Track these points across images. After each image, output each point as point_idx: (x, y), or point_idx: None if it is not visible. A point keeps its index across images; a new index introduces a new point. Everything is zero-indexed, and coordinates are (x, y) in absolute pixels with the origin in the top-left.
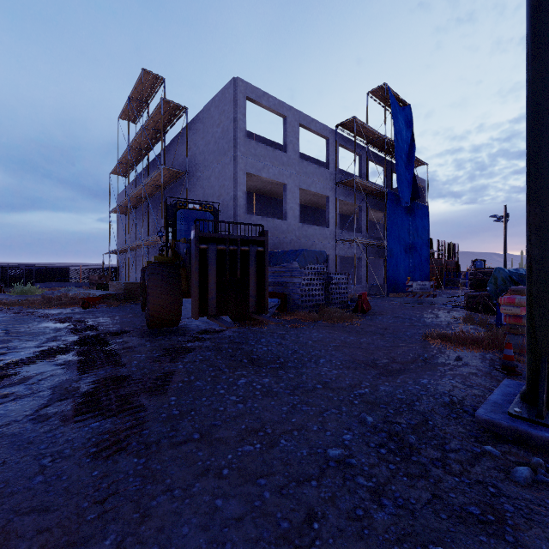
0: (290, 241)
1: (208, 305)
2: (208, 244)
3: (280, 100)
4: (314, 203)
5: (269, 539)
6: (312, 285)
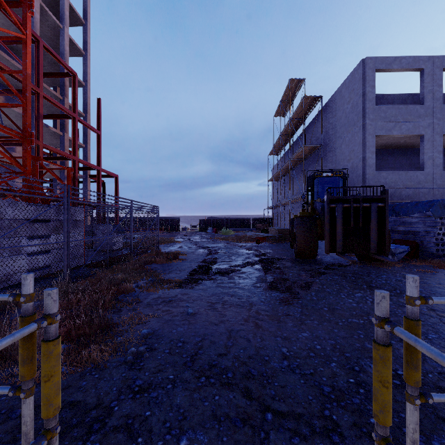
0: (428, 190)
1: (336, 245)
2: (336, 203)
3: (415, 56)
4: None
5: (358, 346)
6: None
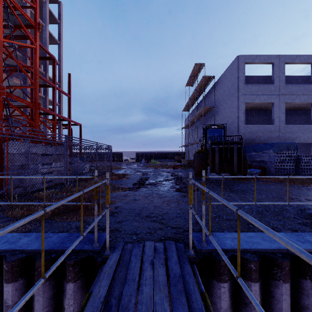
0: (276, 136)
1: (215, 168)
2: (215, 145)
3: (269, 55)
4: (304, 107)
5: (211, 210)
6: (284, 162)
